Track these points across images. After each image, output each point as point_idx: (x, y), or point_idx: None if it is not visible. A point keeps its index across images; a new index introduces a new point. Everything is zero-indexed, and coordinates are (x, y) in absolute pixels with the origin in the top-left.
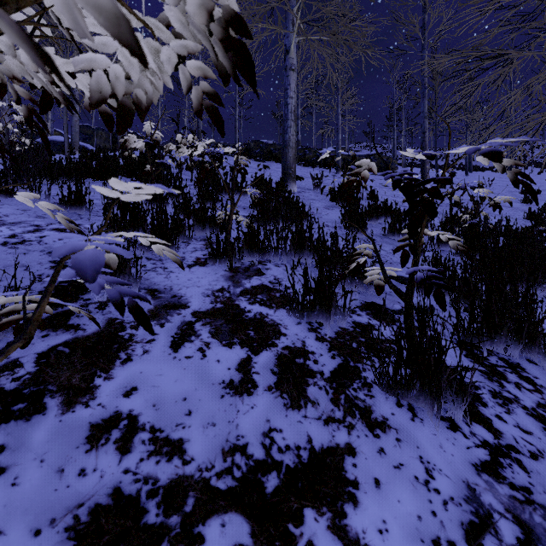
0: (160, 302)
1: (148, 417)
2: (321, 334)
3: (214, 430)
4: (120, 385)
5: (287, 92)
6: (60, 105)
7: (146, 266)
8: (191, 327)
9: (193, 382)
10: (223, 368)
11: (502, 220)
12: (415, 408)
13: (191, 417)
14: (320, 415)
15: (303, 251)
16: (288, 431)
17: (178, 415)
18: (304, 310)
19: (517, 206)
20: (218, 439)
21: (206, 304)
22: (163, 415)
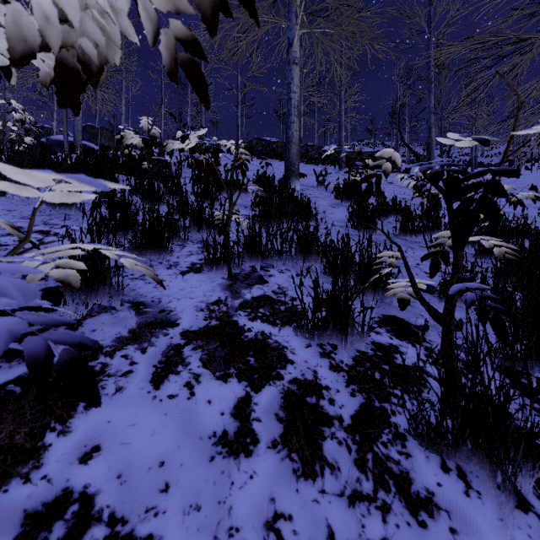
0: (145, 319)
1: (109, 497)
2: (335, 361)
3: (198, 518)
4: (78, 442)
5: (290, 87)
6: (9, 80)
7: (133, 273)
8: (179, 352)
9: (175, 436)
10: (214, 413)
11: (516, 218)
12: (467, 473)
13: (168, 495)
14: (342, 489)
15: (309, 254)
16: (301, 518)
17: (151, 491)
18: (315, 330)
19: (528, 202)
20: (203, 535)
21: (199, 320)
22: (129, 493)
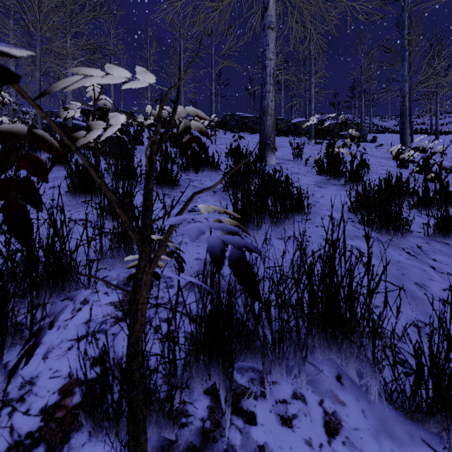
0: None
1: None
2: None
3: None
4: None
5: (265, 53)
6: None
7: None
8: None
9: None
10: None
11: None
12: None
13: None
14: None
15: (341, 337)
16: None
17: None
18: None
19: None
20: None
21: None
22: None
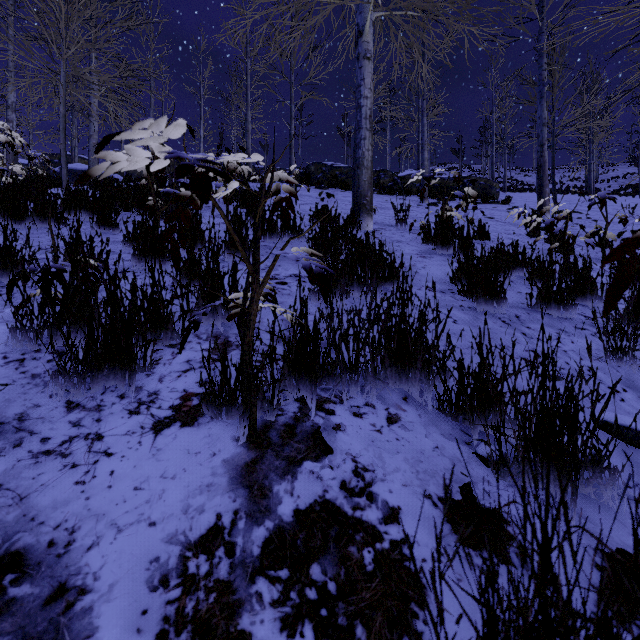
0: None
1: None
2: None
3: None
4: None
5: (359, 90)
6: None
7: (49, 436)
8: None
9: None
10: None
11: None
12: None
13: None
14: None
15: (409, 368)
16: None
17: None
18: None
19: None
20: None
21: None
22: None
